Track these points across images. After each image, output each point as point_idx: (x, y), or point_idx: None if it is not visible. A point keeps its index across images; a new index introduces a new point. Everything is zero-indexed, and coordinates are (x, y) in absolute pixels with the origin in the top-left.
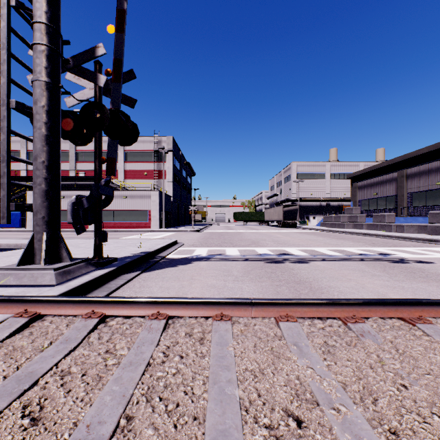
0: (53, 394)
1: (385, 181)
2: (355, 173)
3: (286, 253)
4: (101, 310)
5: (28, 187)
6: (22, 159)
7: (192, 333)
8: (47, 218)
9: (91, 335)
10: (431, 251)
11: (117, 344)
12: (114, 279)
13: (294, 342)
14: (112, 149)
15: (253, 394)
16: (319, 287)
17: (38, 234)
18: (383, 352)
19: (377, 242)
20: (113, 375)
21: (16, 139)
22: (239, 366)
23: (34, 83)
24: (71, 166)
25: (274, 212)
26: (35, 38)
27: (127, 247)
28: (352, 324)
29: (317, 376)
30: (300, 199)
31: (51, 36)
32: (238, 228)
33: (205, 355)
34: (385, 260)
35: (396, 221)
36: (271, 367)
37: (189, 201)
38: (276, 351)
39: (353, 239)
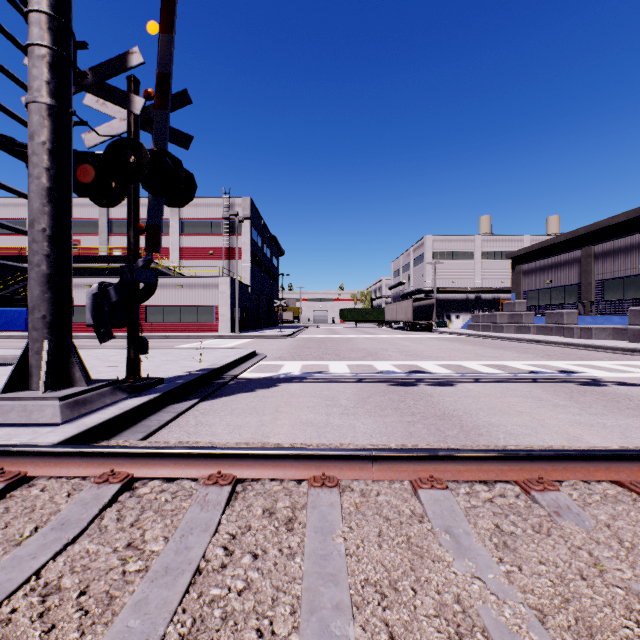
0: (21, 635)
1: (563, 262)
2: (518, 252)
3: (419, 370)
4: (126, 468)
5: (21, 269)
6: (11, 225)
7: (275, 508)
8: (49, 319)
9: (105, 514)
10: (637, 368)
11: (147, 530)
12: (157, 412)
13: (445, 527)
14: (155, 212)
15: (380, 635)
16: (474, 424)
17: (35, 342)
18: (599, 546)
19: (553, 353)
20: (132, 594)
21: (22, 201)
22: (354, 576)
23: (30, 106)
24: (101, 240)
25: (400, 309)
26: (31, 35)
27: (181, 362)
28: (538, 492)
29: (491, 596)
30: (438, 290)
31: (57, 33)
32: (347, 332)
33: (295, 553)
34: (570, 382)
35: (579, 321)
36: (410, 577)
37: (275, 293)
38: (416, 544)
39: (518, 349)
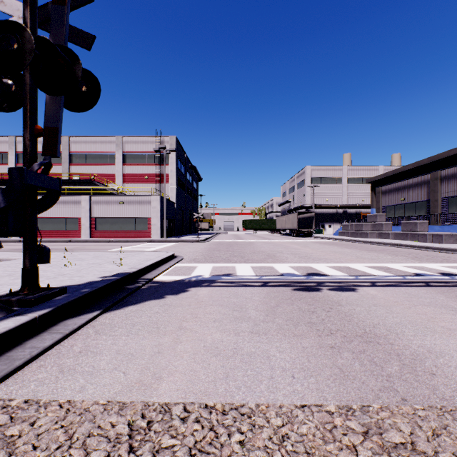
0: None
1: (414, 184)
2: (376, 177)
3: (316, 272)
4: None
5: None
6: None
7: None
8: None
9: None
10: None
11: None
12: (41, 332)
13: None
14: (52, 113)
15: None
16: (411, 352)
17: None
18: None
19: (419, 255)
20: None
21: (4, 139)
22: None
23: None
24: (64, 169)
25: (287, 220)
26: None
27: (104, 265)
28: None
29: None
30: (315, 206)
31: None
32: (249, 237)
33: None
34: None
35: (429, 229)
36: None
37: (195, 208)
38: None
39: (387, 251)
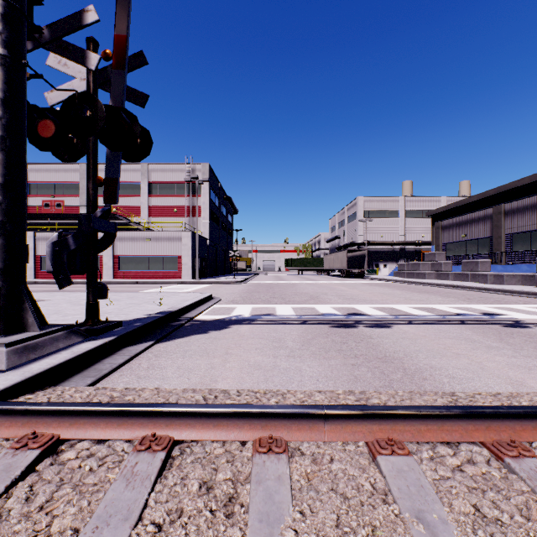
0: None
1: (477, 219)
2: (437, 210)
3: (357, 312)
4: (52, 428)
5: None
6: None
7: (214, 481)
8: (1, 265)
9: (14, 491)
10: None
11: (57, 516)
12: (111, 355)
13: (416, 512)
14: (112, 165)
15: None
16: (416, 367)
17: None
18: None
19: (472, 297)
20: None
21: None
22: None
23: None
24: (82, 200)
25: (336, 259)
26: None
27: (143, 305)
28: (514, 460)
29: None
30: (368, 243)
31: None
32: (291, 279)
33: None
34: (495, 324)
35: (492, 269)
36: None
37: (230, 245)
38: None
39: (440, 293)
